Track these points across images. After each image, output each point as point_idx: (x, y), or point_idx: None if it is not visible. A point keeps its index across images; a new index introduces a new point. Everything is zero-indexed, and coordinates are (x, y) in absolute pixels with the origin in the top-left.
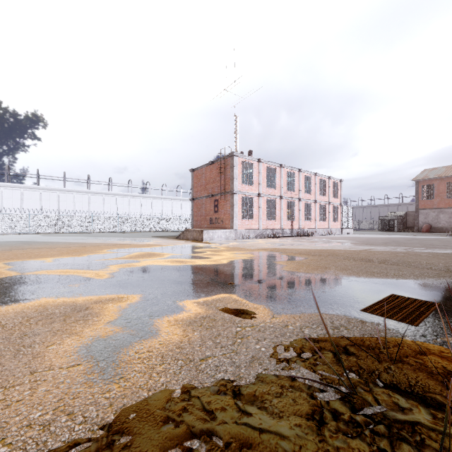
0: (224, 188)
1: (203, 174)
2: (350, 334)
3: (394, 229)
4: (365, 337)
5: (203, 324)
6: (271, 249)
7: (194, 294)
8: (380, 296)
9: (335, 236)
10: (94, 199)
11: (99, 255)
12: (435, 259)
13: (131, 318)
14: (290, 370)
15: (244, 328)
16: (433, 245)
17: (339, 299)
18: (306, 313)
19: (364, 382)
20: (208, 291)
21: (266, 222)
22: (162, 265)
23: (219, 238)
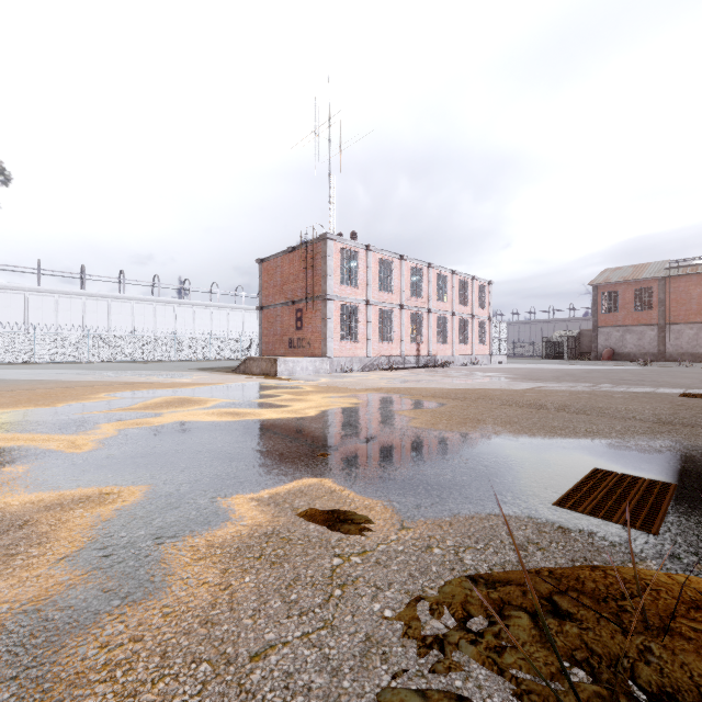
0: (313, 291)
1: (277, 267)
2: (549, 561)
3: (564, 355)
4: (582, 572)
5: (264, 552)
6: (388, 389)
7: (253, 480)
8: (577, 472)
9: (481, 366)
10: (93, 306)
11: (88, 403)
12: (636, 403)
13: (115, 546)
14: (450, 672)
15: (347, 559)
16: (624, 380)
17: (512, 481)
18: (462, 516)
19: (608, 695)
20: (280, 473)
21: (379, 346)
22: (200, 422)
23: (305, 371)
